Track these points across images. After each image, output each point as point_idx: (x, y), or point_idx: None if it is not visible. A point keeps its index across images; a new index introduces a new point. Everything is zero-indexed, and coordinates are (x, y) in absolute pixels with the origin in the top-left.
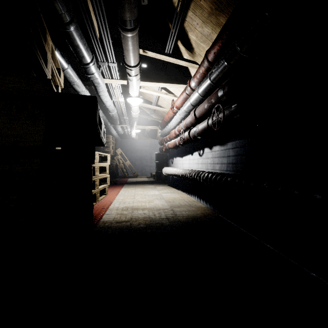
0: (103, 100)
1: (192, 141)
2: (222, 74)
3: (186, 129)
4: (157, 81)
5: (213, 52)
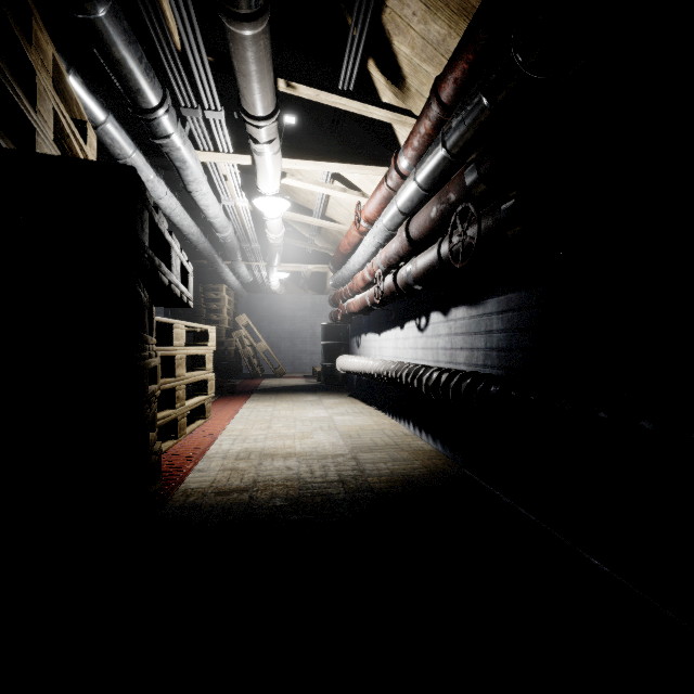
0: (200, 203)
1: (403, 296)
2: (474, 129)
3: (389, 270)
4: (320, 159)
5: (453, 77)
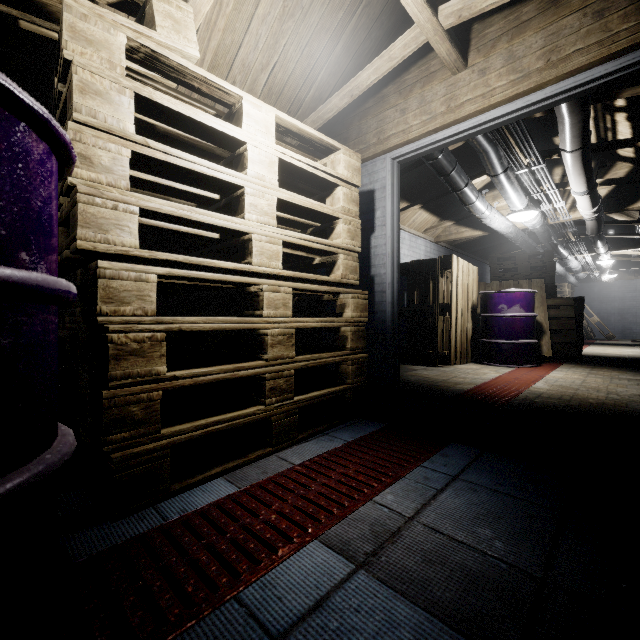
0: (569, 265)
1: None
2: None
3: None
4: (630, 248)
5: None
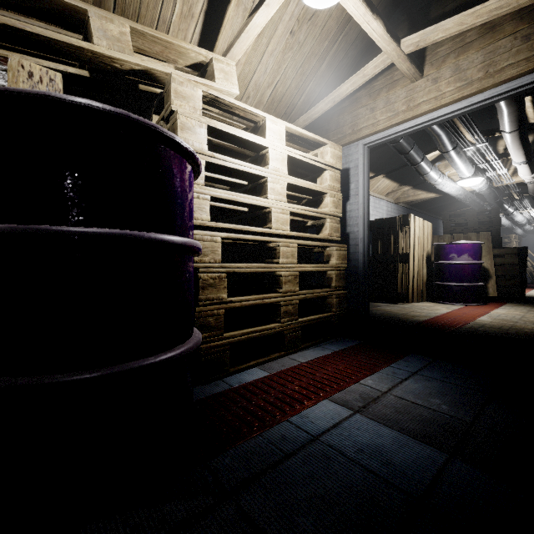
0: (515, 219)
1: None
2: None
3: None
4: None
5: None
